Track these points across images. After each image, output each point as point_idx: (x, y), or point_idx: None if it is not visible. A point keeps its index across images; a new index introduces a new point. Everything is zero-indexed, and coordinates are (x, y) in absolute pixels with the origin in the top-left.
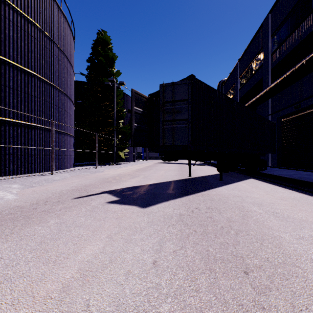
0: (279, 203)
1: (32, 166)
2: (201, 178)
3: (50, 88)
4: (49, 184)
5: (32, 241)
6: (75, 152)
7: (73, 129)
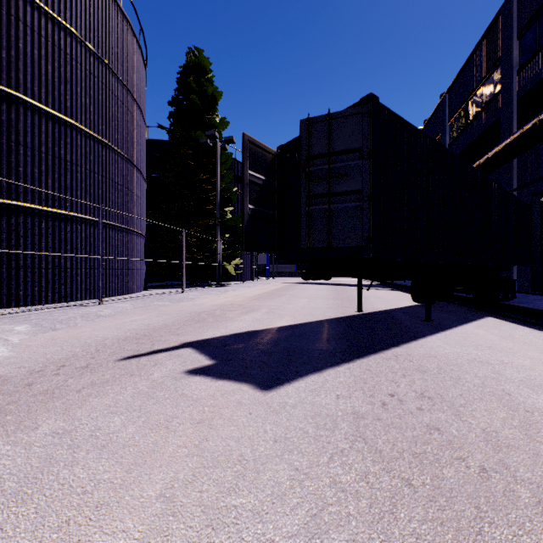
0: None
1: (67, 289)
2: (382, 315)
3: (100, 149)
4: (88, 324)
5: None
6: (148, 264)
7: (144, 223)
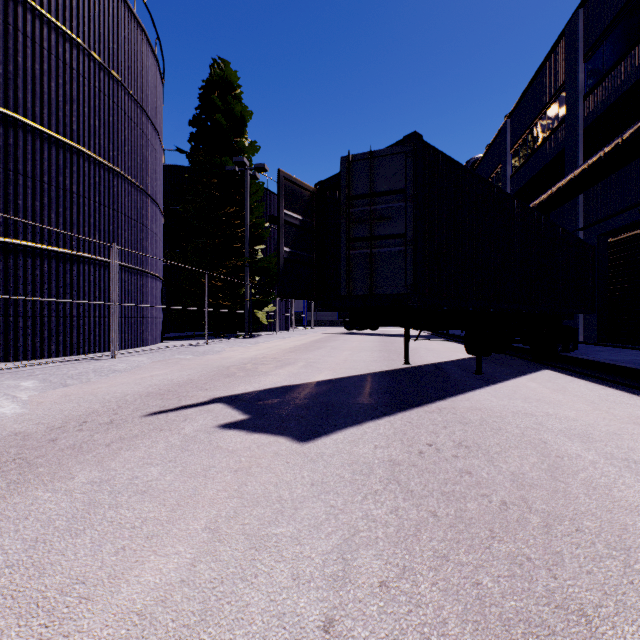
0: (633, 433)
1: (73, 340)
2: (431, 369)
3: (110, 178)
4: (102, 380)
5: (14, 538)
6: (165, 311)
7: (161, 263)
